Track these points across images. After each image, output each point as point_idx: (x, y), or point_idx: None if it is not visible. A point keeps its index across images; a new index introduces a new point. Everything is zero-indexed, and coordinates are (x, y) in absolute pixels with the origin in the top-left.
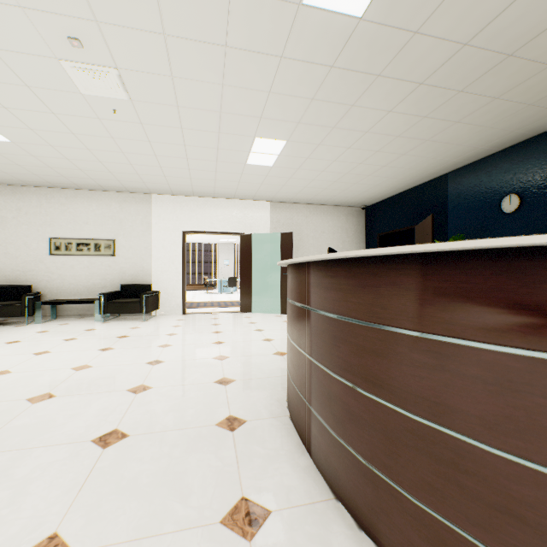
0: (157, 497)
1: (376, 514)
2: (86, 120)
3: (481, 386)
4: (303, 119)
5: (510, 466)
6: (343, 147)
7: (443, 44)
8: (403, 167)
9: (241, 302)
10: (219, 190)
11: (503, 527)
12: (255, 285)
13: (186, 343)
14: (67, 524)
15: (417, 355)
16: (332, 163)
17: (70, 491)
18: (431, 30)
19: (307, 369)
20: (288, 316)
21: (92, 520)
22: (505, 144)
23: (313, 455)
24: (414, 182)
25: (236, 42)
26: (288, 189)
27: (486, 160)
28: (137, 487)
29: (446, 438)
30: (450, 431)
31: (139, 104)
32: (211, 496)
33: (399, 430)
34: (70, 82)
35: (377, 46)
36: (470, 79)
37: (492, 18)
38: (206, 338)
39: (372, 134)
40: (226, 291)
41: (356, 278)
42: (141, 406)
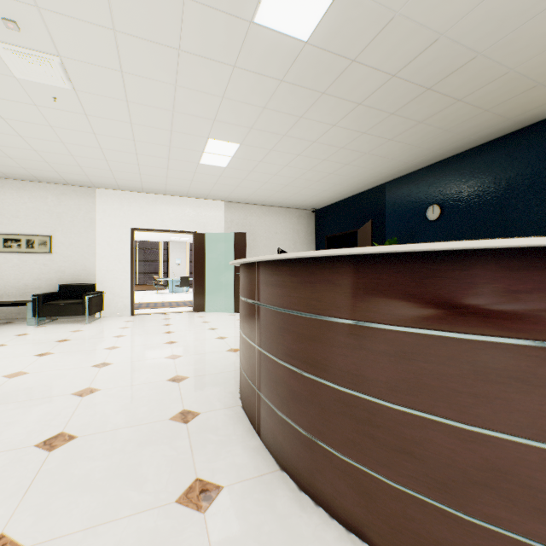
0: (111, 488)
1: (313, 475)
2: (20, 106)
3: (386, 358)
4: (256, 125)
5: (405, 416)
6: (293, 154)
7: (376, 73)
8: (348, 176)
9: (194, 302)
10: (171, 187)
11: (401, 463)
12: (208, 284)
13: (136, 344)
14: (15, 524)
15: (343, 338)
16: (284, 168)
17: (15, 494)
18: (366, 60)
19: (257, 359)
20: (240, 312)
21: (43, 517)
22: (429, 162)
23: (262, 436)
24: (357, 189)
25: (189, 47)
26: (242, 190)
27: (415, 174)
28: (89, 482)
29: (363, 402)
30: (366, 396)
31: (84, 95)
32: (166, 481)
33: (330, 401)
34: (2, 64)
35: (321, 68)
36: (399, 105)
37: (413, 57)
38: (157, 338)
39: (319, 144)
40: (178, 291)
41: (298, 276)
42: (89, 408)
